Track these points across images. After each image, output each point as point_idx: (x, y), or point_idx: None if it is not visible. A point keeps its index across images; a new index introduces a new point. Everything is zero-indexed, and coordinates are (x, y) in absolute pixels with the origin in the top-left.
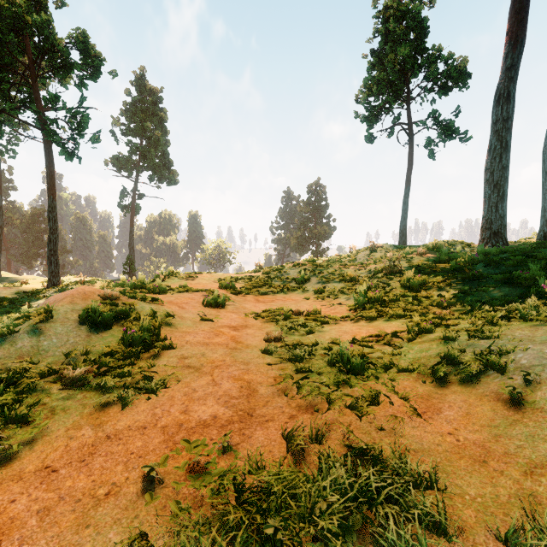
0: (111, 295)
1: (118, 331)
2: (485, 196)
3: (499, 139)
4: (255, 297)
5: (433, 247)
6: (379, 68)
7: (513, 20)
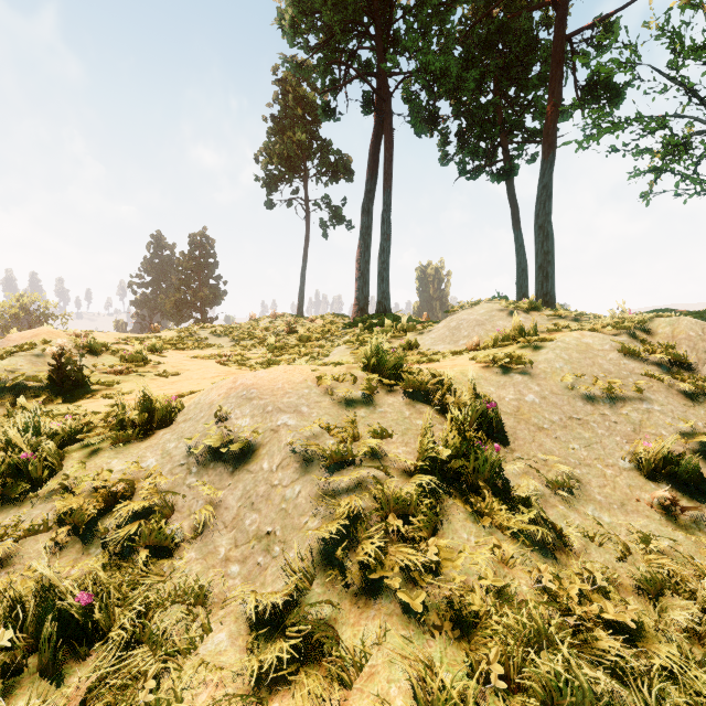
0: (81, 334)
1: (109, 356)
2: (356, 281)
3: (364, 241)
4: (176, 351)
5: (321, 317)
6: (279, 139)
7: (371, 158)
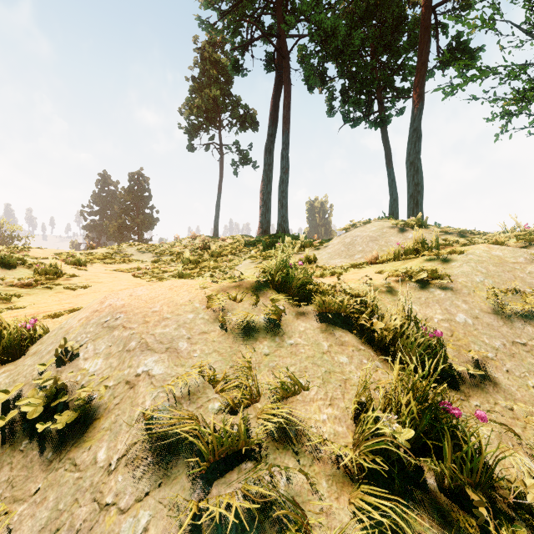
0: None
1: (23, 270)
2: (260, 208)
3: (266, 175)
4: (103, 265)
5: (231, 237)
6: (198, 95)
7: (272, 108)
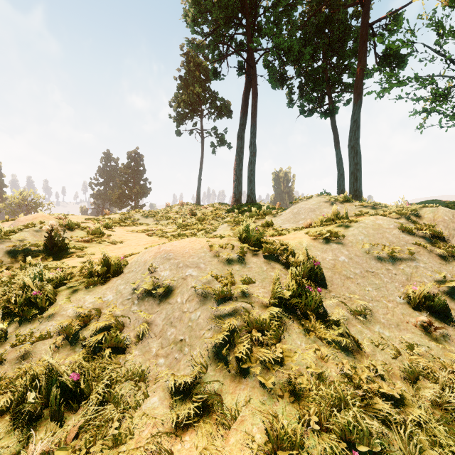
0: (62, 217)
1: (80, 231)
2: (234, 182)
3: (239, 156)
4: (120, 227)
5: (211, 205)
6: (184, 91)
7: (243, 103)
